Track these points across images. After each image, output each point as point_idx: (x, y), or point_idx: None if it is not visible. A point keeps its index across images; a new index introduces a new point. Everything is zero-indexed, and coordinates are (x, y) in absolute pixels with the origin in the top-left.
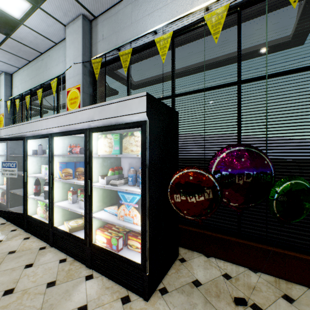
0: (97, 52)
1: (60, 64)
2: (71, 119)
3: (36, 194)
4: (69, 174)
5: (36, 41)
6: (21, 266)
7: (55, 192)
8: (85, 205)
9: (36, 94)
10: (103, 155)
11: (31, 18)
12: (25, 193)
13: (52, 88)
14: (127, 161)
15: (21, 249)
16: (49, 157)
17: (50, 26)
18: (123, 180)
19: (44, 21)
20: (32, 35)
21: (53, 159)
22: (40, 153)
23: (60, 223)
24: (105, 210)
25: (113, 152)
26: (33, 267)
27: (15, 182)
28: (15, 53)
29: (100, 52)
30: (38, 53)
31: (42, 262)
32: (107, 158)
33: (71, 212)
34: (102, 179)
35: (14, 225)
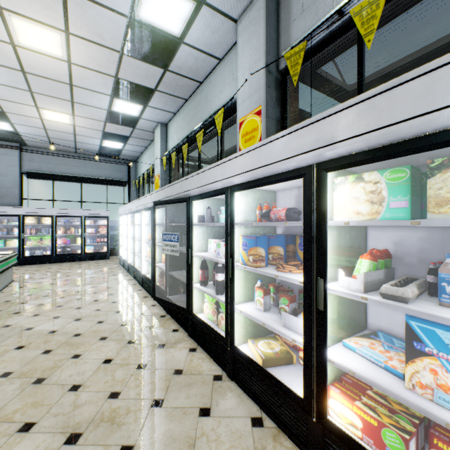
0: (290, 40)
1: (225, 88)
2: (271, 154)
3: (202, 284)
4: (259, 258)
5: (196, 65)
6: (194, 407)
7: (234, 286)
8: (306, 329)
9: (193, 142)
10: (359, 221)
11: (193, 28)
12: (189, 280)
13: (216, 126)
14: (387, 237)
15: (189, 370)
16: (225, 226)
17: (215, 31)
18: (414, 286)
19: (209, 26)
20: (192, 56)
21: (232, 229)
22: (209, 221)
23: (241, 340)
24: (347, 346)
25: (385, 214)
26: (212, 419)
27: (174, 261)
28: (171, 93)
29: (295, 39)
30: (197, 83)
31: (224, 412)
32: (345, 228)
33: (256, 323)
34: (349, 279)
35: (174, 321)
